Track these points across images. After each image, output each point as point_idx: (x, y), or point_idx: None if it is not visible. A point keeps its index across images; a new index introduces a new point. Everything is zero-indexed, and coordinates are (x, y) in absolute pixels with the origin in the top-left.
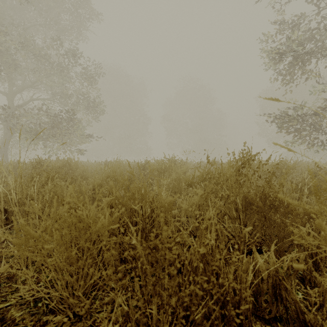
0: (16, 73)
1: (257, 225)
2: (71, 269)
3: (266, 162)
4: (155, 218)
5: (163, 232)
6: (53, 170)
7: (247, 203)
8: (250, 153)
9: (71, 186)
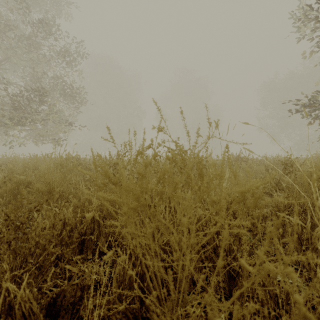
0: None
1: None
2: None
3: None
4: None
5: None
6: None
7: None
8: None
9: None
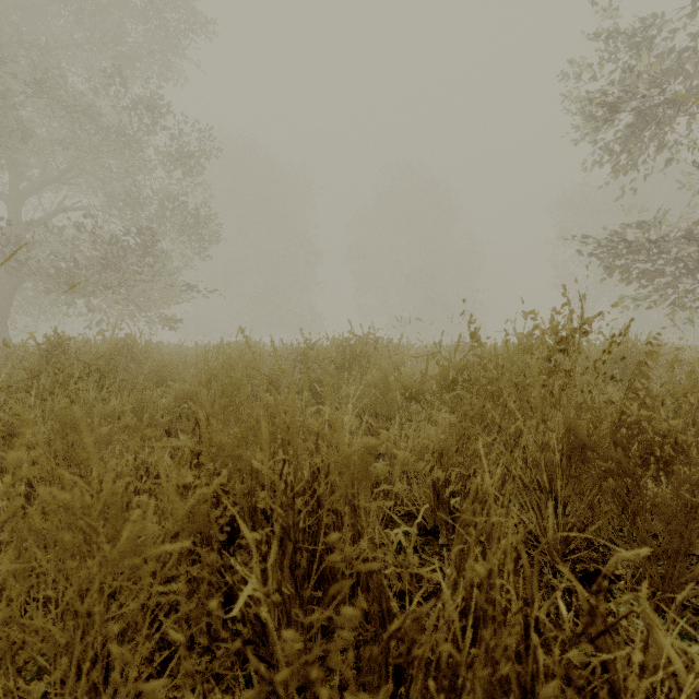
0: (28, 153)
1: (599, 508)
2: (33, 686)
3: (592, 344)
4: (324, 493)
5: (337, 631)
6: (74, 361)
7: (575, 448)
8: (582, 313)
9: (114, 402)
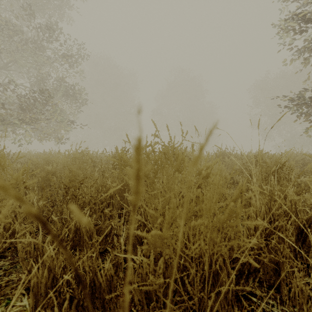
0: None
1: None
2: None
3: None
4: None
5: None
6: None
7: None
8: None
9: None
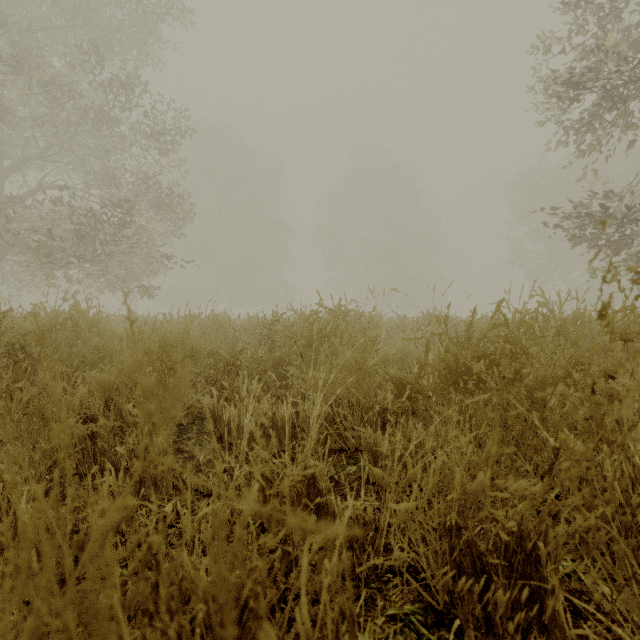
0: (13, 133)
1: None
2: None
3: None
4: None
5: None
6: None
7: None
8: None
9: None
